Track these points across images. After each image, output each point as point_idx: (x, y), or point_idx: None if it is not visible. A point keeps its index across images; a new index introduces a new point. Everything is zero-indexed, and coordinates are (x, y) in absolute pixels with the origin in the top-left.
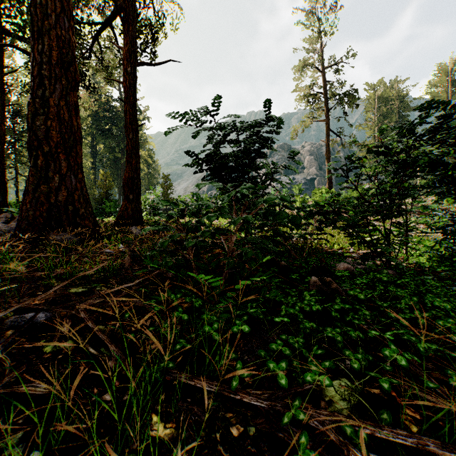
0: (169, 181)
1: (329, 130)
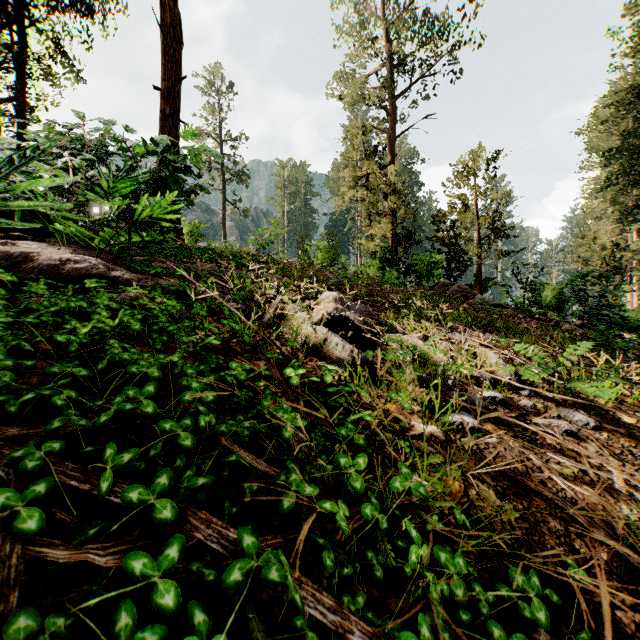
0: None
1: (225, 200)
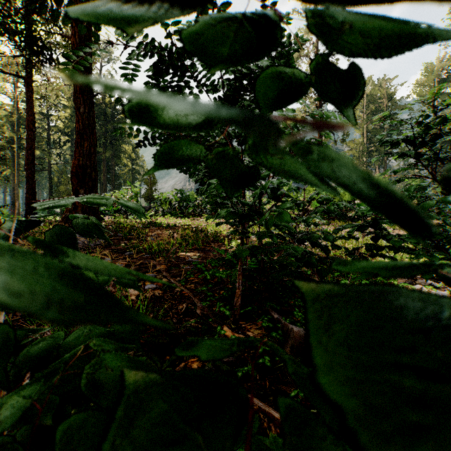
0: (154, 177)
1: None
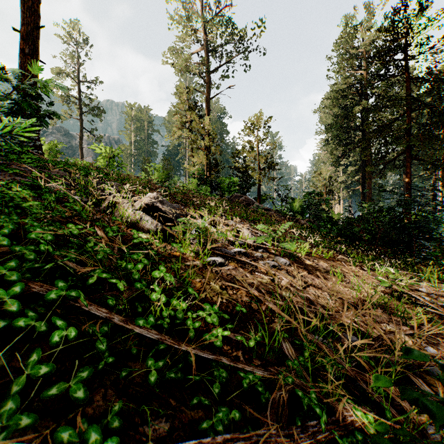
0: None
1: (82, 128)
